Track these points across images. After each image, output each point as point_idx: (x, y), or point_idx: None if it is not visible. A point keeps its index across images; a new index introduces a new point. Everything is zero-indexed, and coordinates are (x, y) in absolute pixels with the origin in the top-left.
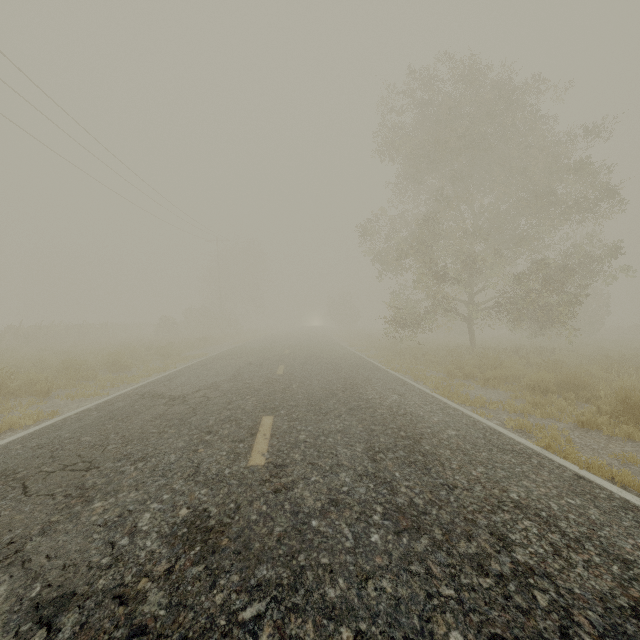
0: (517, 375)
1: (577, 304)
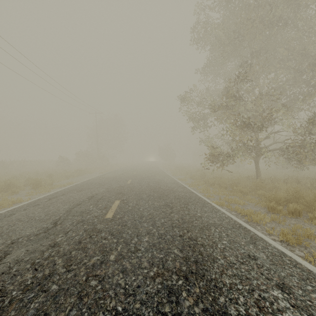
0: None
1: None
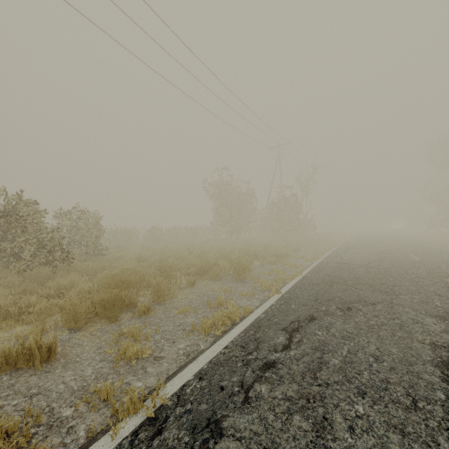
0: None
1: None
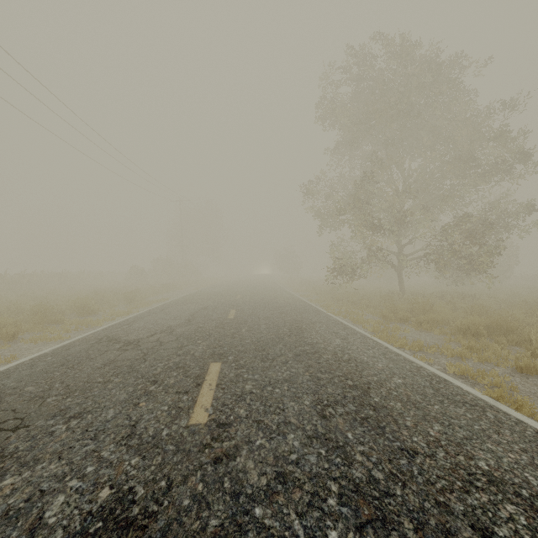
0: (447, 319)
1: (497, 254)
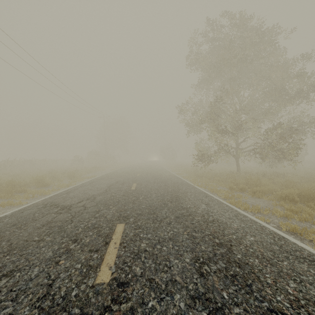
0: (271, 189)
1: (299, 149)
